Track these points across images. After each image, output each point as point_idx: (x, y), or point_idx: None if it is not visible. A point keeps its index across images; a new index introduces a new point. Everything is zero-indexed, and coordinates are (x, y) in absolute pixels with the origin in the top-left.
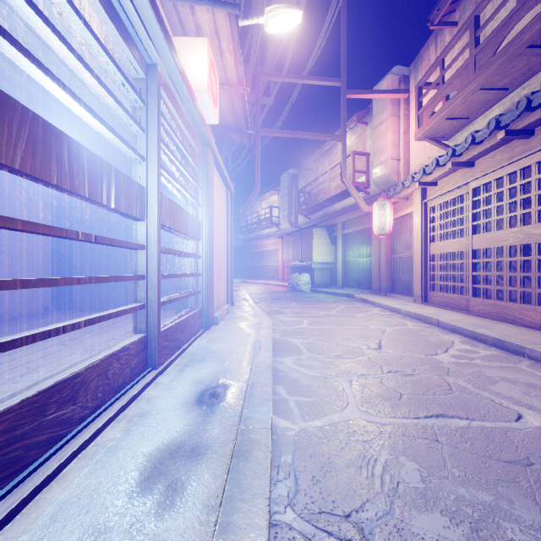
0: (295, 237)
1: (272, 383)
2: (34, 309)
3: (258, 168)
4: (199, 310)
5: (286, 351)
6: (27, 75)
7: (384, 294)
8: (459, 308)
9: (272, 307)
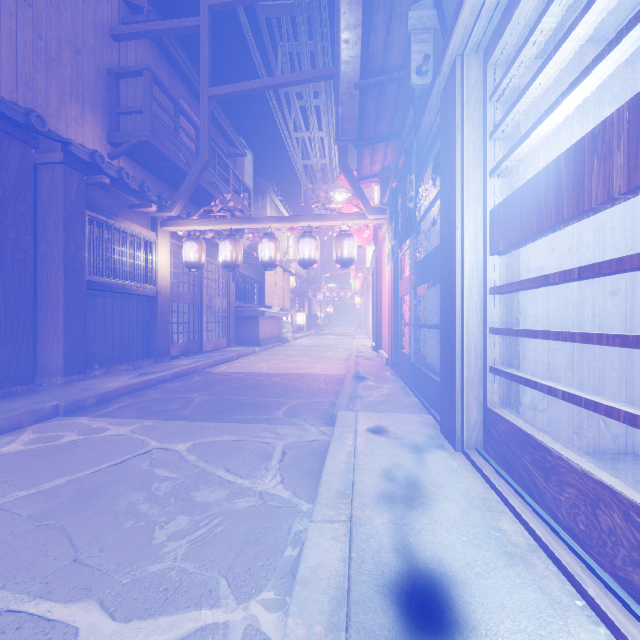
0: None
1: None
2: None
3: None
4: None
5: None
6: None
7: None
8: None
9: None
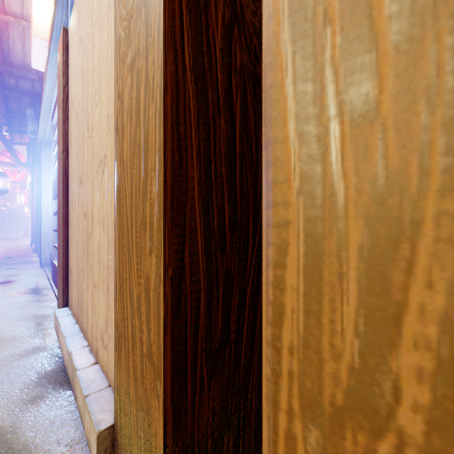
0: None
1: None
2: None
3: None
4: None
5: None
6: None
7: None
8: None
9: None
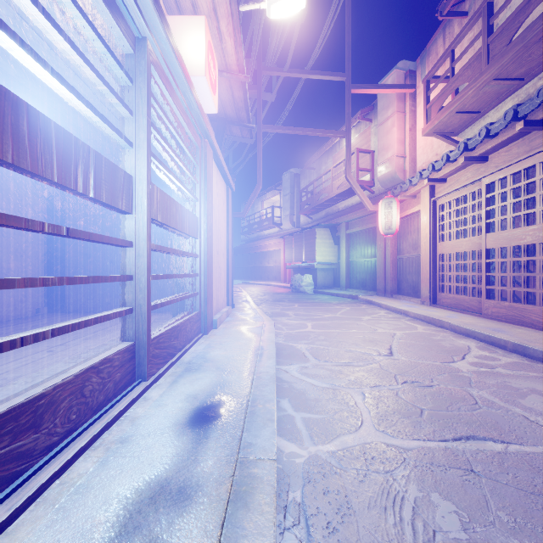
0: (297, 238)
1: (276, 396)
2: (24, 312)
3: (259, 166)
4: (197, 313)
5: (291, 357)
6: (4, 54)
7: (389, 296)
8: (471, 311)
9: (274, 309)
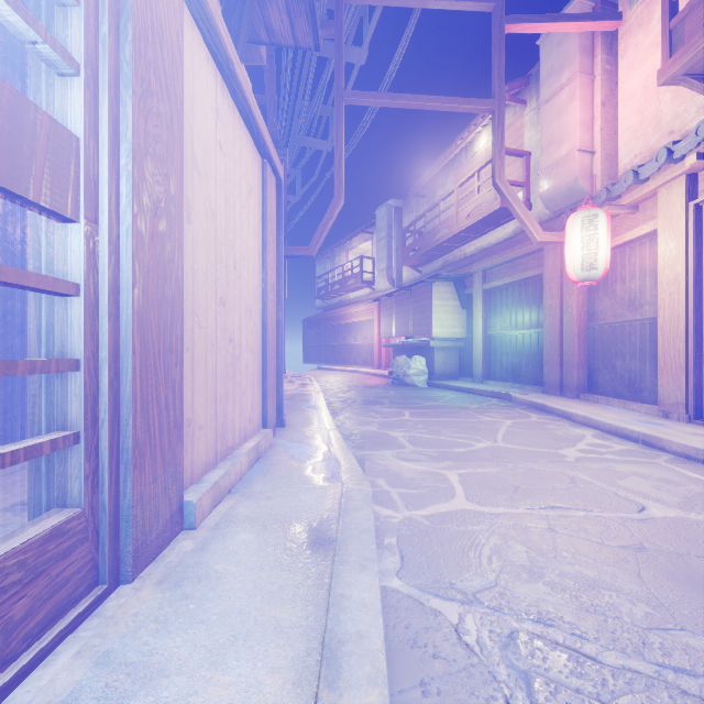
0: (400, 299)
1: None
2: None
3: (339, 163)
4: (55, 527)
5: None
6: None
7: (573, 395)
8: None
9: (367, 424)
